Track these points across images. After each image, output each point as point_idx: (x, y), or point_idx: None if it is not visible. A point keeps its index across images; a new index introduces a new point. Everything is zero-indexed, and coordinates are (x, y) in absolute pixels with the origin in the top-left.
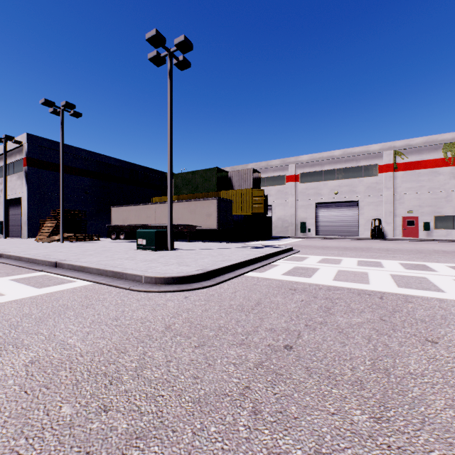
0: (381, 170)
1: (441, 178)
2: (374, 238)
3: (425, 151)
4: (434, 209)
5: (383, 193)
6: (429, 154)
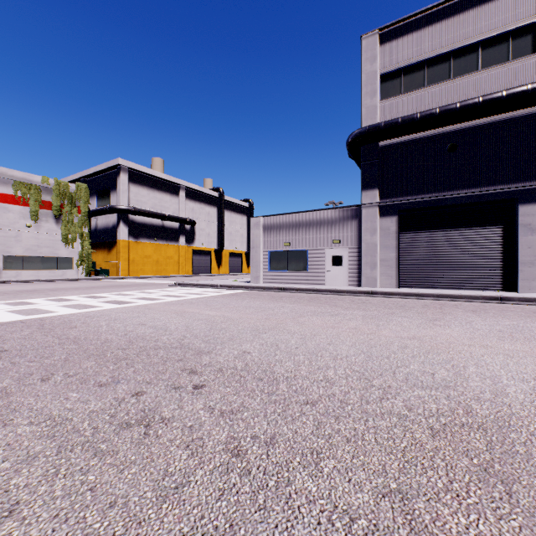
0: None
1: (12, 216)
2: None
3: None
4: (4, 248)
5: None
6: None
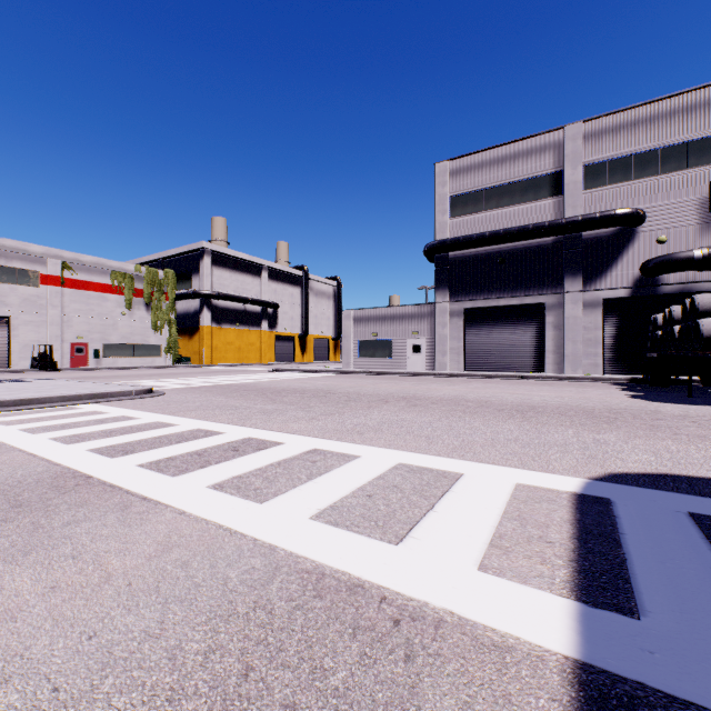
0: (45, 281)
1: (110, 305)
2: (49, 369)
3: (96, 272)
4: (104, 336)
5: (49, 312)
6: (99, 277)
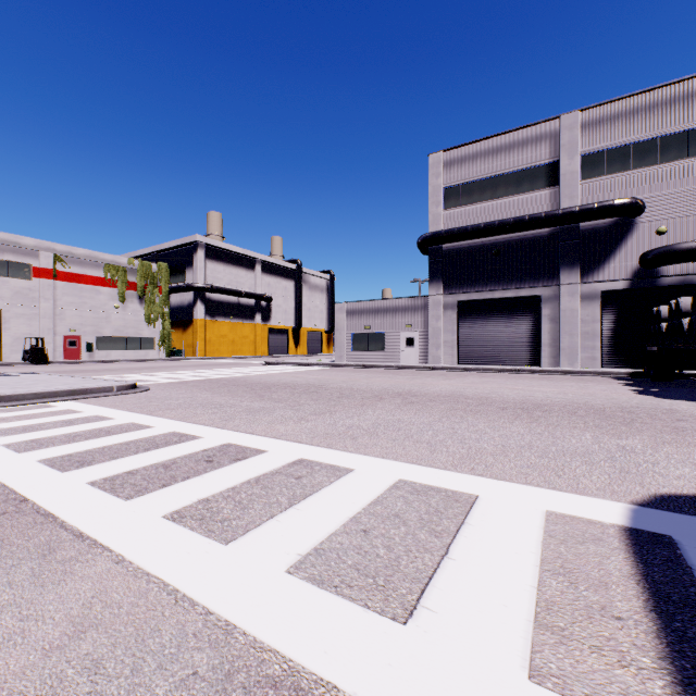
0: (37, 273)
1: (103, 298)
2: (41, 362)
3: (88, 265)
4: (96, 329)
5: (41, 305)
6: (92, 270)
